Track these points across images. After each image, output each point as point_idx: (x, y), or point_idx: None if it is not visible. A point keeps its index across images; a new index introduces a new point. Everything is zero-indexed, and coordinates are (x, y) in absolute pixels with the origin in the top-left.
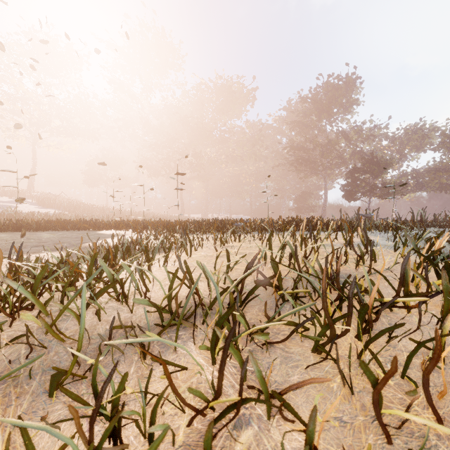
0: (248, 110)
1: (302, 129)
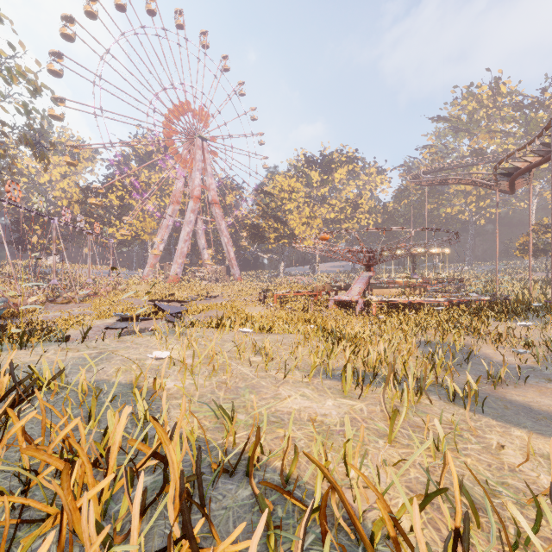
0: None
1: None
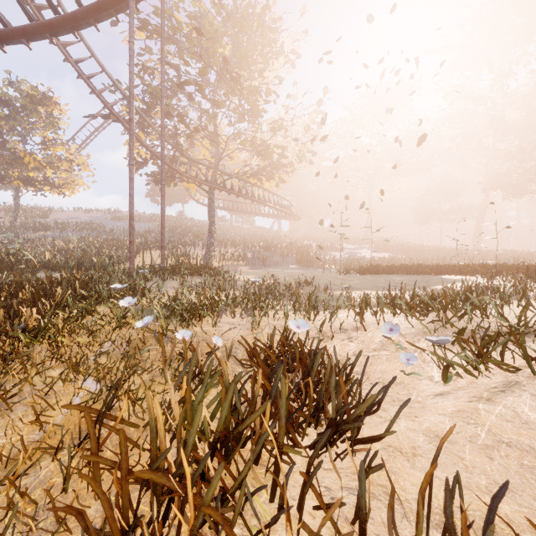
0: None
1: None
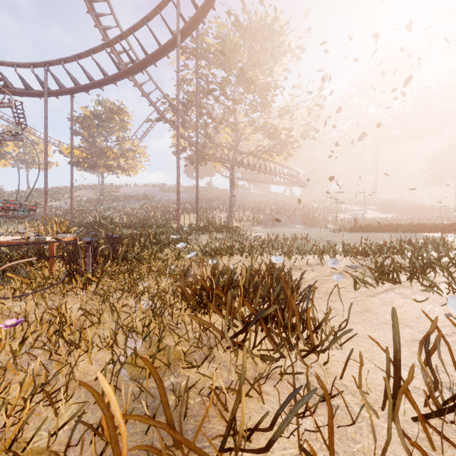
0: None
1: None
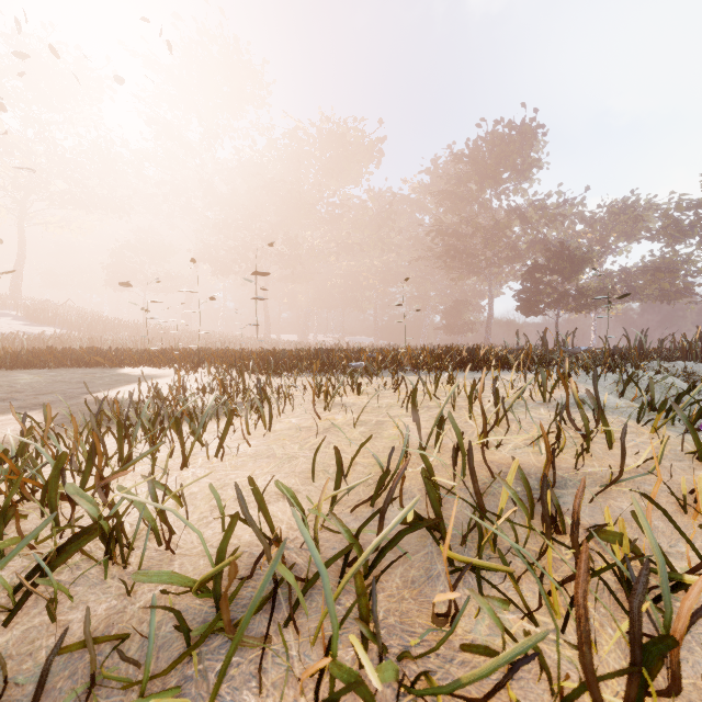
0: (371, 173)
1: (455, 203)
